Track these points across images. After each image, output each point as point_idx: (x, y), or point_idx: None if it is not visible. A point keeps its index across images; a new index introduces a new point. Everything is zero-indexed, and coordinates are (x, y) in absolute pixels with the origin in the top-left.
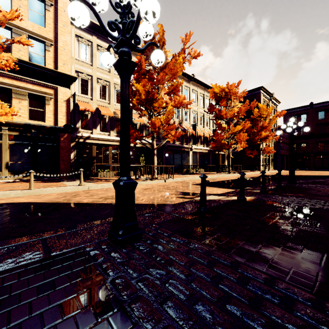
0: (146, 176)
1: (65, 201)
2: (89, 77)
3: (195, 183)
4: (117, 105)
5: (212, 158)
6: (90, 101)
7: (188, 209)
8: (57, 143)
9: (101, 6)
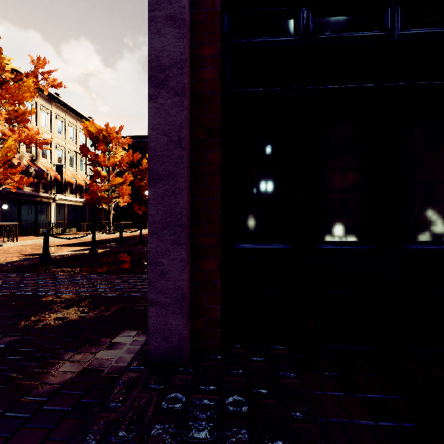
0: None
1: None
2: None
3: (54, 244)
4: None
5: (89, 213)
6: None
7: (30, 262)
8: None
9: None
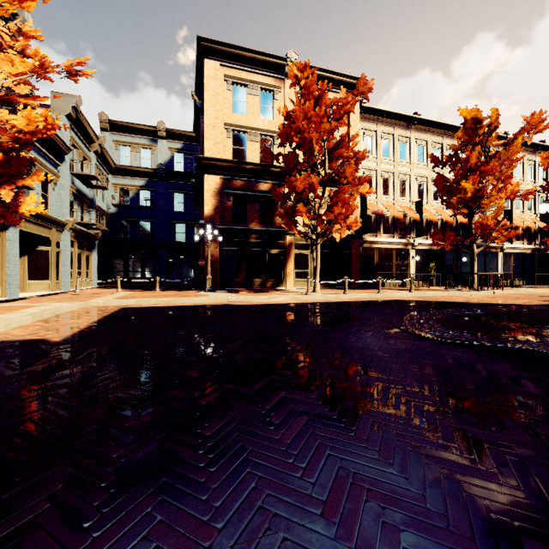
0: (443, 287)
1: (439, 300)
2: (373, 173)
3: (544, 295)
4: (401, 199)
5: (538, 262)
6: (374, 200)
7: None
8: (347, 250)
9: None
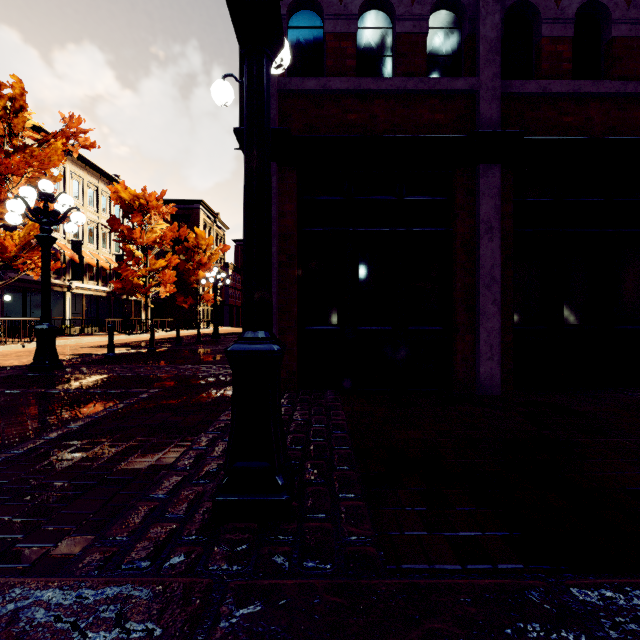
0: None
1: None
2: None
3: (88, 346)
4: None
5: (115, 306)
6: None
7: (94, 358)
8: None
9: (32, 199)
